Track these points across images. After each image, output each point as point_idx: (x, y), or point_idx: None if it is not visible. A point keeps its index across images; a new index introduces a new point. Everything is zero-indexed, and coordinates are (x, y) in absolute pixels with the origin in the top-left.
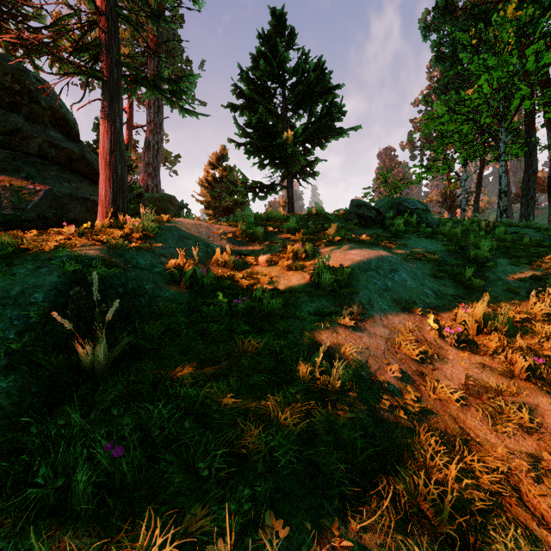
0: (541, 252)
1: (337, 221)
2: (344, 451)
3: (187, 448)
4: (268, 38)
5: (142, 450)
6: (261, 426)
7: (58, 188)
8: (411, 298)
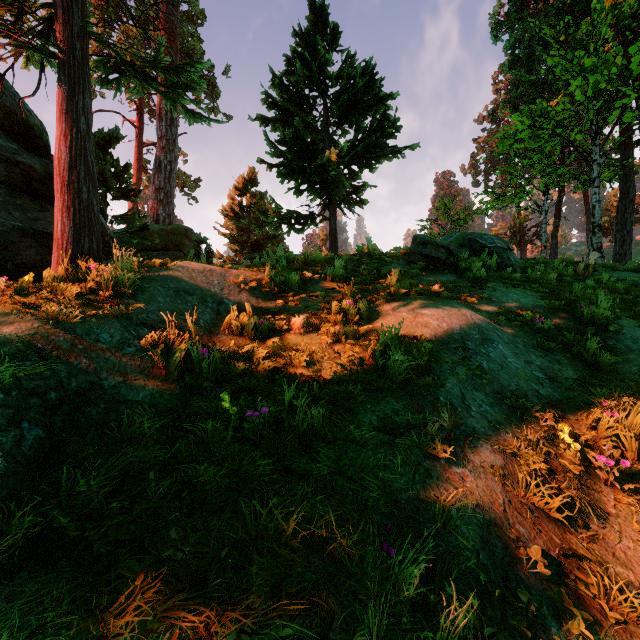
0: None
1: (395, 264)
2: None
3: None
4: (306, 36)
5: None
6: None
7: (3, 220)
8: (518, 387)
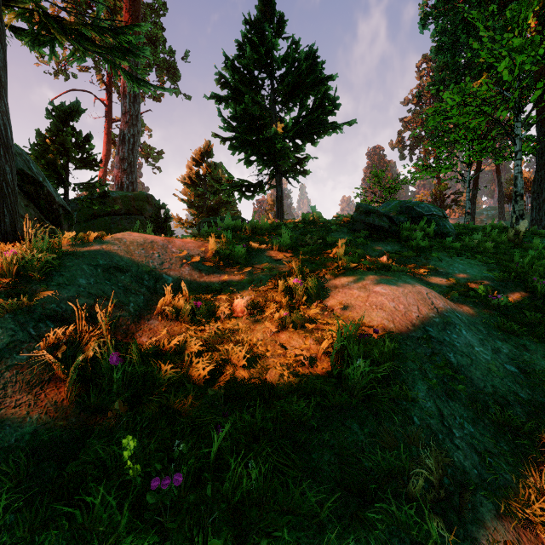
0: None
1: (340, 232)
2: None
3: None
4: (255, 24)
5: None
6: None
7: None
8: (496, 389)
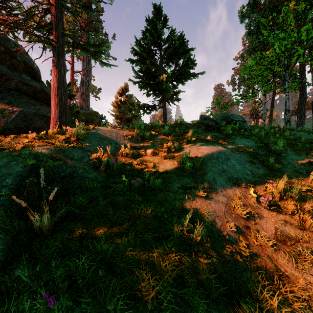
0: (312, 147)
1: (192, 128)
2: (204, 288)
3: (100, 290)
4: (151, 21)
5: (70, 292)
6: (149, 273)
7: (27, 109)
8: (238, 176)
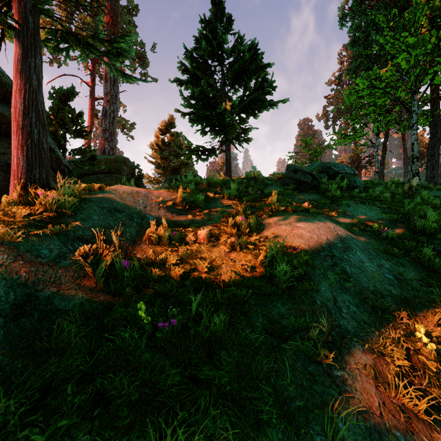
0: None
1: (274, 185)
2: None
3: None
4: (209, 23)
5: None
6: None
7: None
8: (375, 288)
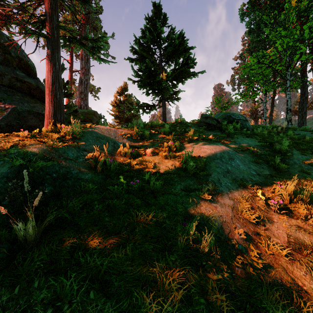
0: None
1: (193, 127)
2: (215, 311)
3: None
4: (151, 19)
5: None
6: (150, 295)
7: (21, 107)
8: (243, 177)
